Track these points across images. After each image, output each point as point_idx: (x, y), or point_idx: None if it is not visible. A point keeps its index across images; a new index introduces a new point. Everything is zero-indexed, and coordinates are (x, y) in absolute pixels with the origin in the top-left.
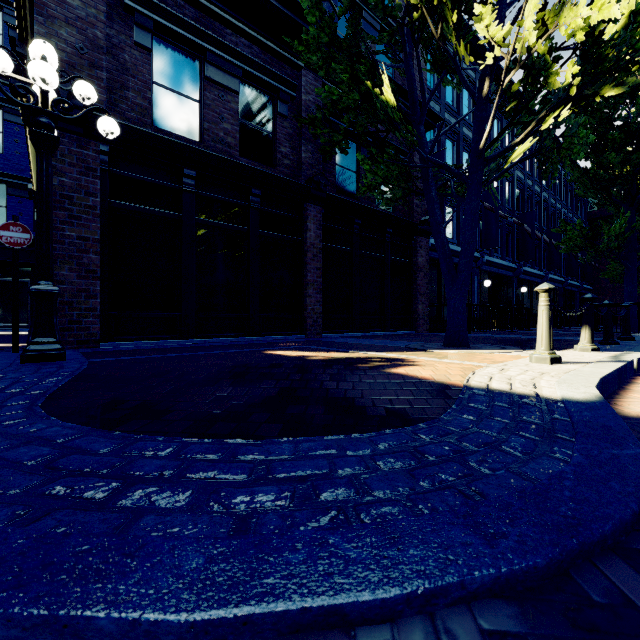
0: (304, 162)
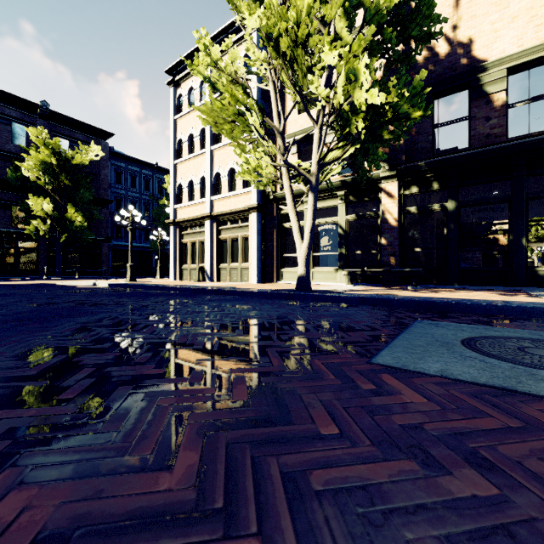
0: None
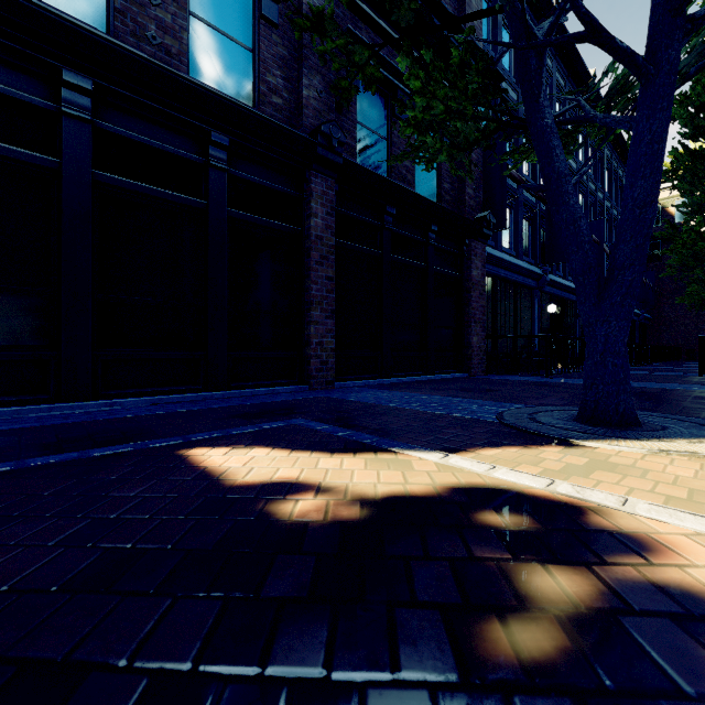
0: (306, 104)
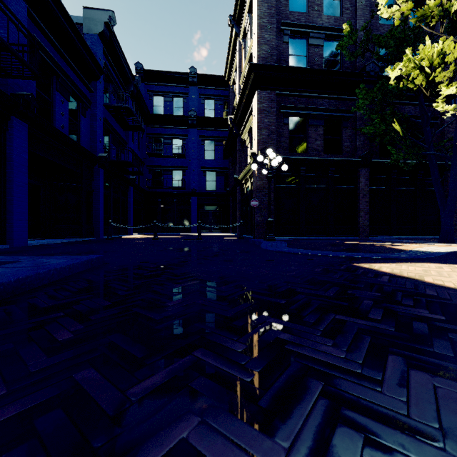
0: (358, 147)
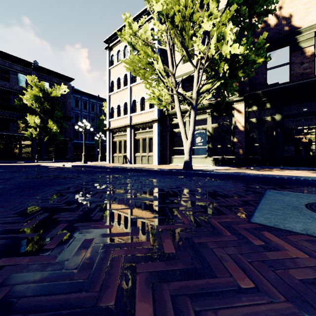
0: None
